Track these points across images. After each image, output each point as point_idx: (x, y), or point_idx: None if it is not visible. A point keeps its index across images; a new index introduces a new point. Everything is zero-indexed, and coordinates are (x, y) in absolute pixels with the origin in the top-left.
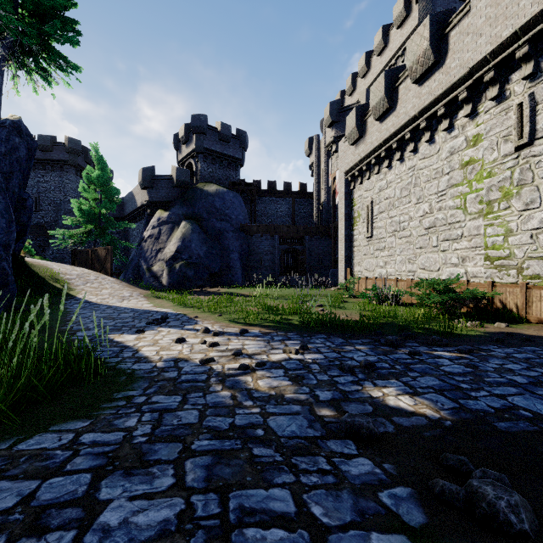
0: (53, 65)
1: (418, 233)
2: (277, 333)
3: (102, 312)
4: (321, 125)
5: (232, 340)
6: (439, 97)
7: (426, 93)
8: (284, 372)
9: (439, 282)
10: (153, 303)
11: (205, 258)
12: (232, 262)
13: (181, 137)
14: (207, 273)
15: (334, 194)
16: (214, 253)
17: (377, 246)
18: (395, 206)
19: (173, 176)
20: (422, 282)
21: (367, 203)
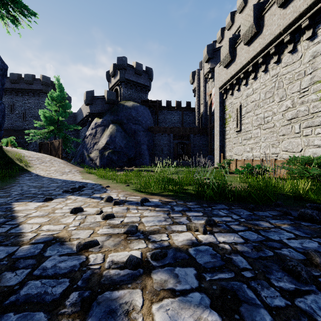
0: (16, 10)
1: (281, 124)
2: (176, 202)
3: (39, 182)
4: (199, 65)
5: (130, 210)
6: (303, 12)
7: (290, 12)
8: (197, 277)
9: (314, 158)
10: (84, 176)
11: (125, 148)
12: (142, 151)
13: (110, 72)
14: (126, 158)
15: (210, 105)
16: (130, 145)
17: (245, 137)
18: (260, 106)
19: (105, 96)
20: (296, 159)
21: (237, 106)
